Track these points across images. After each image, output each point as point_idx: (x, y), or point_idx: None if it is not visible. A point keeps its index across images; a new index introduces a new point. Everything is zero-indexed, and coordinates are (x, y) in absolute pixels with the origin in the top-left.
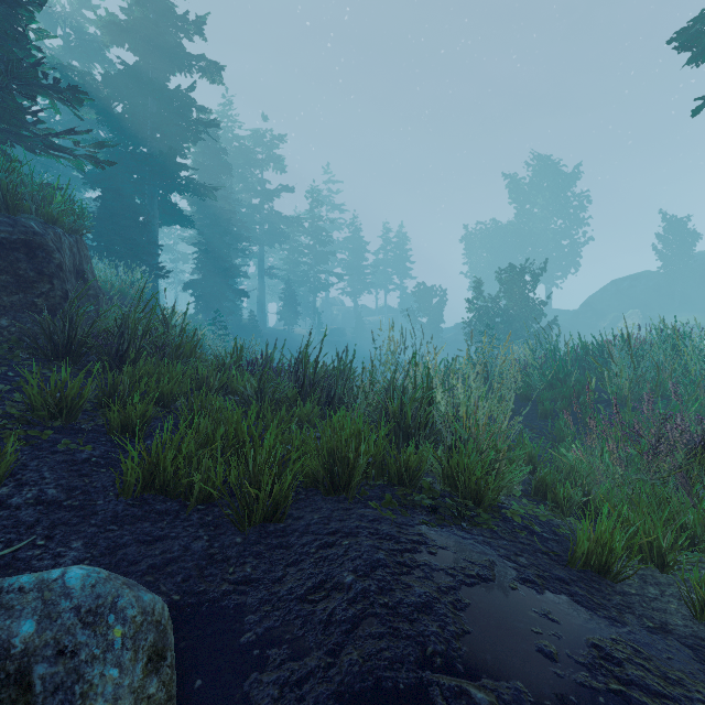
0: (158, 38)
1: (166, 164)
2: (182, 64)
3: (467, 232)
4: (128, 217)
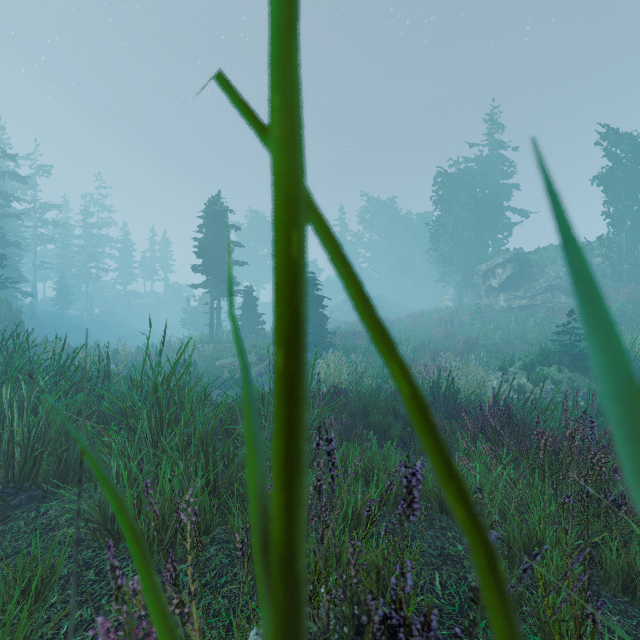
0: None
1: None
2: None
3: None
4: None
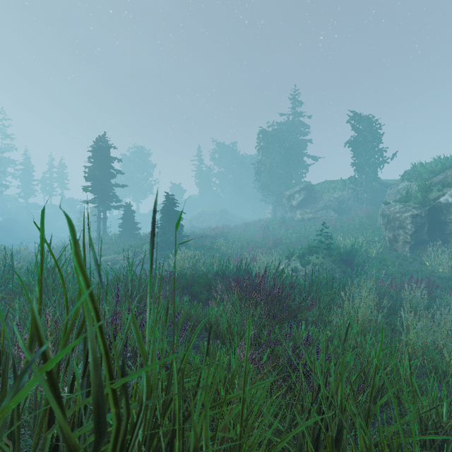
0: None
1: None
2: None
3: None
4: None
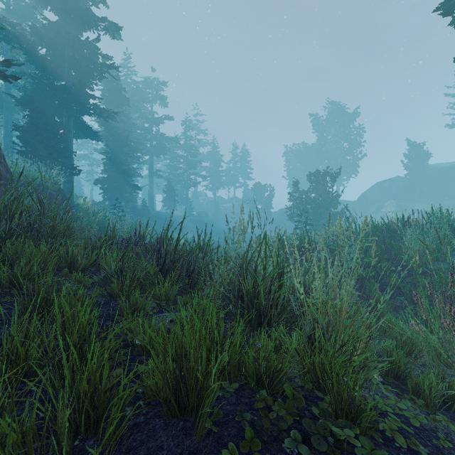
0: (71, 2)
1: (78, 93)
2: (91, 23)
3: (287, 150)
4: (49, 130)
